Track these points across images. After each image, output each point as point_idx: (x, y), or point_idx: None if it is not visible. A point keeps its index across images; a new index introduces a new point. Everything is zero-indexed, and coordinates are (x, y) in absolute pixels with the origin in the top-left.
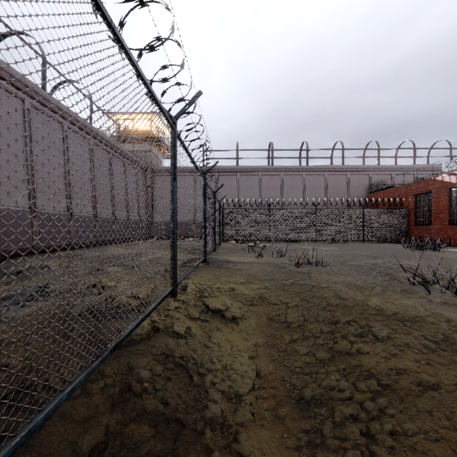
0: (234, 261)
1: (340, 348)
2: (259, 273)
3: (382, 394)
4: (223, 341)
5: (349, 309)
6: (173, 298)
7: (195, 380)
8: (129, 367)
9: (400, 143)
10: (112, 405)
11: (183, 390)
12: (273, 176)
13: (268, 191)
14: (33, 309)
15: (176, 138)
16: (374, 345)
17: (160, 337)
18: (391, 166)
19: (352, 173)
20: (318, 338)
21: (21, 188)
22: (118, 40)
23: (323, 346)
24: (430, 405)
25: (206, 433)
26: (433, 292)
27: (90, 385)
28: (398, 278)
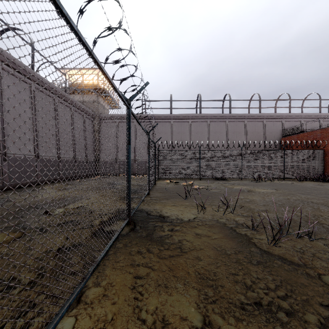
0: (170, 220)
1: None
2: (220, 272)
3: None
4: None
5: None
6: None
7: None
8: None
9: (306, 96)
10: None
11: None
12: (201, 122)
13: (196, 135)
14: None
15: None
16: None
17: None
18: (301, 114)
19: (267, 120)
20: None
21: None
22: None
23: None
24: None
25: None
26: None
27: None
28: None
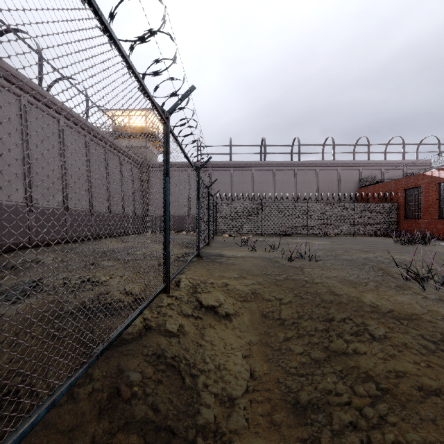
0: (227, 255)
1: (336, 347)
2: (252, 268)
3: (382, 399)
4: (216, 339)
5: (344, 306)
6: (166, 294)
7: (187, 382)
8: (119, 369)
9: (390, 139)
10: (99, 413)
11: (174, 394)
12: (265, 171)
13: (260, 185)
14: (24, 306)
15: (169, 133)
16: (371, 345)
17: (152, 336)
18: (381, 161)
19: (342, 168)
20: (313, 336)
21: (18, 183)
22: (106, 29)
23: (319, 345)
24: (433, 412)
25: (198, 442)
26: (428, 288)
27: (77, 390)
28: (391, 273)
